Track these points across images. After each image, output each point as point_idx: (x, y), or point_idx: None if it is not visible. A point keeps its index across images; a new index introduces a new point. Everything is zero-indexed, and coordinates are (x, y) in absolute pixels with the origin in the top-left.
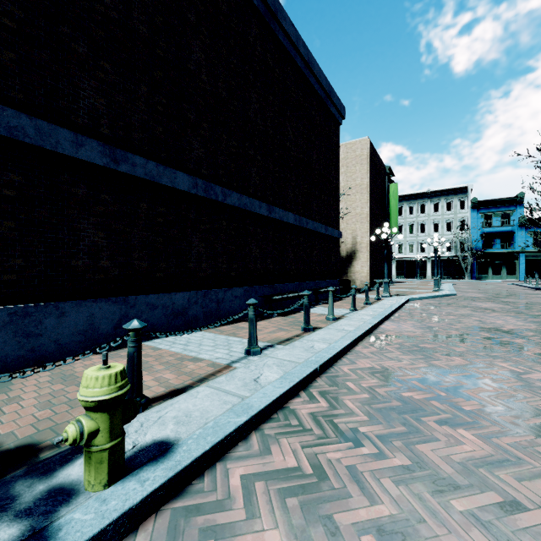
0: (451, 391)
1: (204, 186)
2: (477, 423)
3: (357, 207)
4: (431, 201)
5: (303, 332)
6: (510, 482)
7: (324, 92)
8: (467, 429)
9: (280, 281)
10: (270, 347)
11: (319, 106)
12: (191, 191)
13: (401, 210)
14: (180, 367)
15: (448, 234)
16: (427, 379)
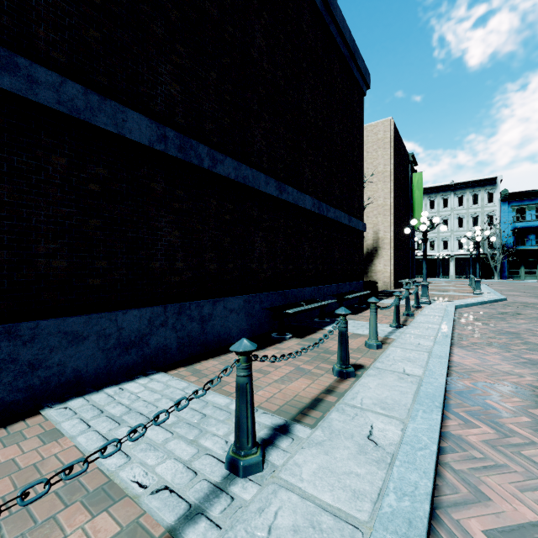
0: None
1: (178, 141)
2: None
3: (380, 198)
4: (455, 194)
5: (337, 379)
6: None
7: (347, 50)
8: None
9: (293, 286)
10: (284, 432)
11: (341, 66)
12: (155, 146)
13: None
14: (46, 536)
15: (474, 230)
16: None
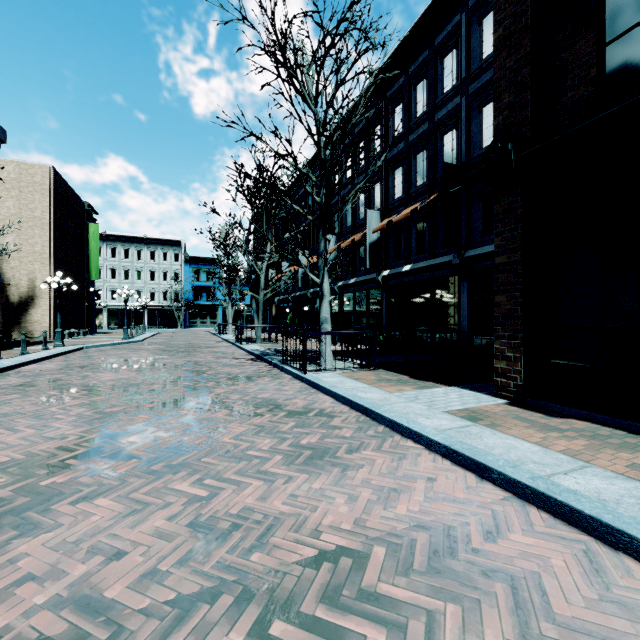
0: (30, 386)
1: None
2: (27, 392)
3: (37, 244)
4: (148, 248)
5: None
6: (16, 400)
7: None
8: (18, 394)
9: None
10: None
11: None
12: None
13: (115, 251)
14: None
15: (164, 284)
16: (20, 385)
